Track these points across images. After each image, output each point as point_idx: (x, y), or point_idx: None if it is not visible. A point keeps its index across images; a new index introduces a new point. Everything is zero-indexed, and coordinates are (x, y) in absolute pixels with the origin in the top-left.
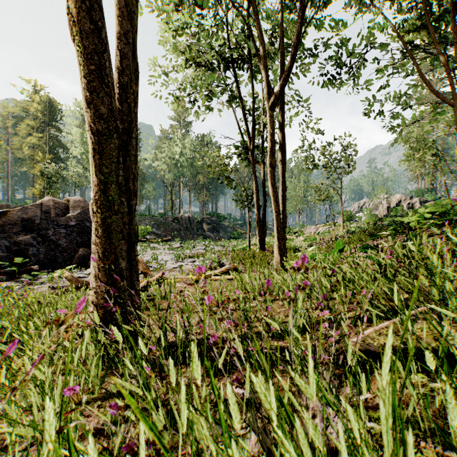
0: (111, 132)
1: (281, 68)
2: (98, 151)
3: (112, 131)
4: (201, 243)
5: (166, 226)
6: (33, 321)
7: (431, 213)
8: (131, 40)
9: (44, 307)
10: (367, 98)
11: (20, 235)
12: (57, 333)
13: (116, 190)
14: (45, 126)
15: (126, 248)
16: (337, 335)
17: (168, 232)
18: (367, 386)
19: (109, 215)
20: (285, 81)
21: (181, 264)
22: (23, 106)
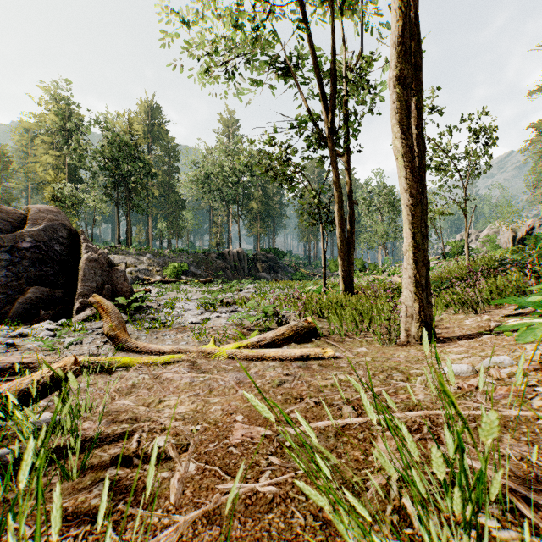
0: None
1: None
2: None
3: None
4: (251, 286)
5: (208, 263)
6: None
7: None
8: None
9: None
10: None
11: None
12: None
13: None
14: (64, 142)
15: None
16: None
17: (211, 272)
18: None
19: None
20: None
21: (206, 316)
22: (41, 120)
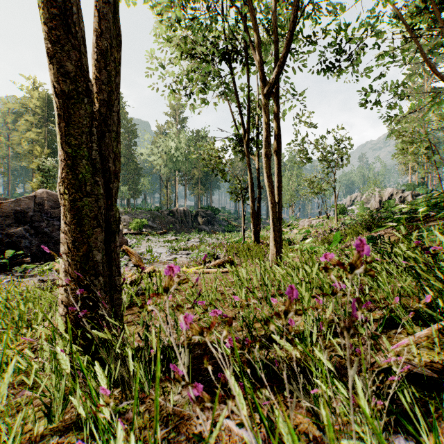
0: (80, 95)
1: (277, 57)
2: (64, 118)
3: (82, 94)
4: (195, 236)
5: (161, 219)
6: (3, 321)
7: (435, 203)
8: (113, 0)
9: (28, 302)
10: (364, 88)
11: (13, 228)
12: (33, 333)
13: (88, 167)
14: (43, 121)
15: (104, 237)
16: (403, 372)
17: (164, 225)
18: (433, 439)
19: (79, 197)
20: (281, 68)
21: (175, 257)
22: (23, 102)
